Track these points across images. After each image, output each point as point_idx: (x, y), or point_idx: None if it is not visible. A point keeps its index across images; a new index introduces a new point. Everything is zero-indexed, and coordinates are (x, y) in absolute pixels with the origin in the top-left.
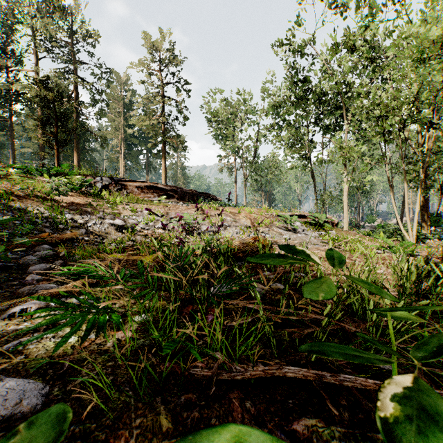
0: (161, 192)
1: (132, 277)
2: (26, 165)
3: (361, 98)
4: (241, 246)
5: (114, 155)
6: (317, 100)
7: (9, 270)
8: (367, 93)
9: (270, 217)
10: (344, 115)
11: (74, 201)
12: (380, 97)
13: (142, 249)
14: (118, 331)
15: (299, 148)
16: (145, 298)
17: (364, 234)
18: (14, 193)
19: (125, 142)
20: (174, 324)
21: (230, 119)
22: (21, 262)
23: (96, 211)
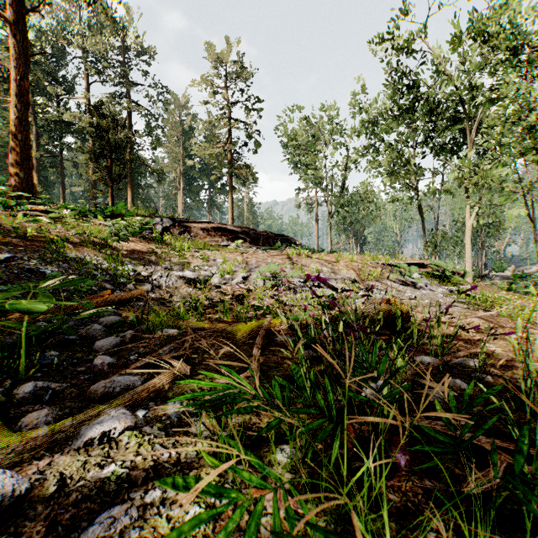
0: (231, 235)
1: (231, 360)
2: (78, 205)
3: (505, 103)
4: (369, 313)
5: (172, 191)
6: (428, 112)
7: (70, 347)
8: (502, 99)
9: (377, 266)
10: (466, 130)
11: (135, 248)
12: (534, 99)
13: (227, 312)
14: (262, 490)
15: (402, 175)
16: (316, 438)
17: (502, 288)
18: (69, 239)
19: (184, 176)
20: (382, 498)
21: (311, 142)
22: (84, 334)
23: (162, 260)
